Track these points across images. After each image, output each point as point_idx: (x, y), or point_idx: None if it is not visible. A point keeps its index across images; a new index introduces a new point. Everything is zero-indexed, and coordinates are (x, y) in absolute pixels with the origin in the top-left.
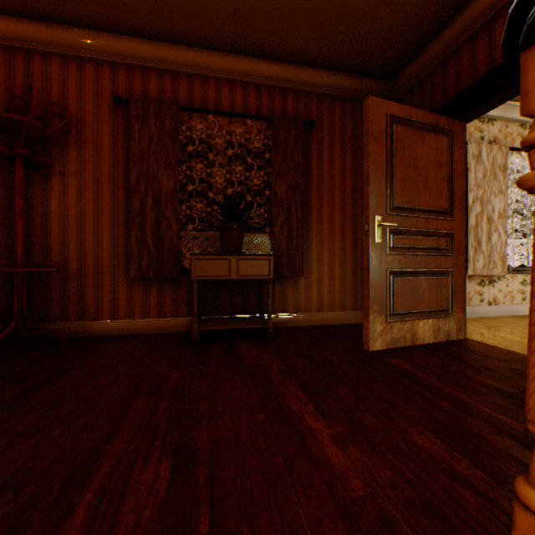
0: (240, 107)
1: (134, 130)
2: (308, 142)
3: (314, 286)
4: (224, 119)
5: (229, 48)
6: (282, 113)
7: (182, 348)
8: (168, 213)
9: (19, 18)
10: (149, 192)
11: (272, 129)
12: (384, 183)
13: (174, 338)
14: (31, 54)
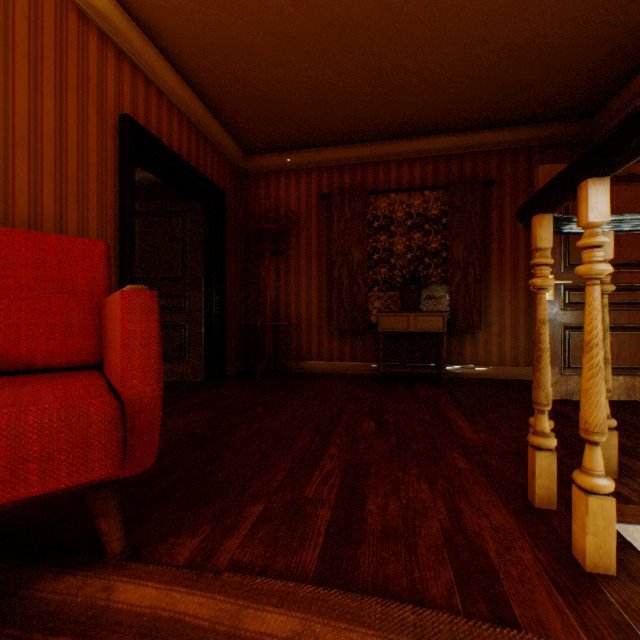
0: (418, 180)
1: (333, 217)
2: (486, 200)
3: (494, 340)
4: (403, 194)
5: (408, 134)
6: (459, 177)
7: (371, 383)
8: (358, 279)
9: (263, 155)
10: (344, 264)
11: (448, 196)
12: (556, 243)
13: (363, 377)
14: (268, 175)
